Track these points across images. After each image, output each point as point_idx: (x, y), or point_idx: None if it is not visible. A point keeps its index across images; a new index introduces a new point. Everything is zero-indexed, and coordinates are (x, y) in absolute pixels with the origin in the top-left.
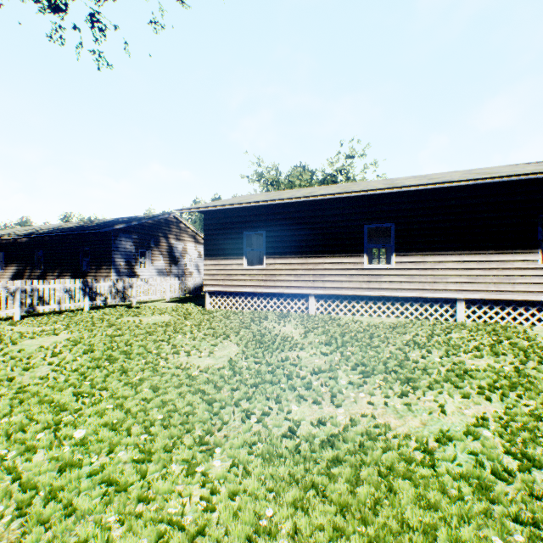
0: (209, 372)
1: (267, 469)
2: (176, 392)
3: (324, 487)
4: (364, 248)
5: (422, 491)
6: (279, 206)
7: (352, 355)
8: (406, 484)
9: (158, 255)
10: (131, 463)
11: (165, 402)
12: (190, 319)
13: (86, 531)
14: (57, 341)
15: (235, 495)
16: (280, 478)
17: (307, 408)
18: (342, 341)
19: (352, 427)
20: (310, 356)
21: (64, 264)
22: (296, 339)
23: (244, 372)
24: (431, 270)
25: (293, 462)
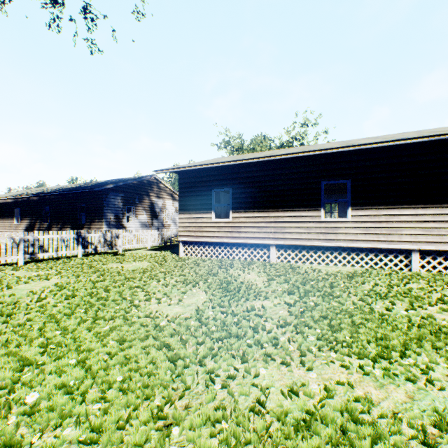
0: (177, 322)
1: None
2: (141, 345)
3: None
4: (321, 202)
5: None
6: (243, 166)
7: (315, 305)
8: None
9: (141, 210)
10: (77, 444)
11: (128, 358)
12: (165, 266)
13: None
14: (45, 286)
15: None
16: None
17: (275, 370)
18: (304, 290)
19: (328, 398)
20: (275, 306)
21: (65, 218)
22: (260, 287)
23: (210, 322)
24: (386, 222)
25: None
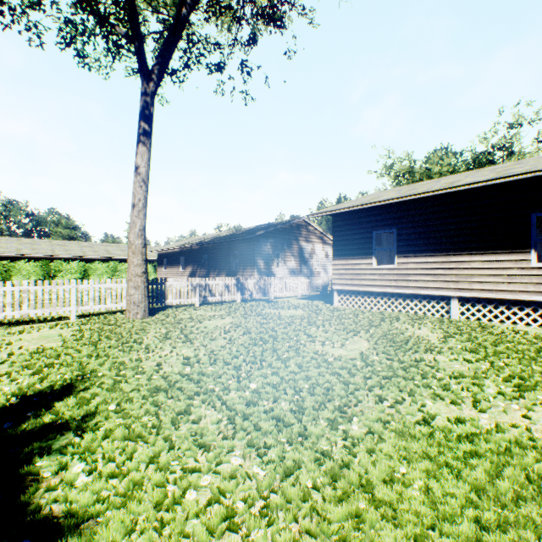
0: (342, 361)
1: (400, 442)
2: (315, 371)
3: (458, 470)
4: (531, 242)
5: None
6: (412, 202)
7: (506, 366)
8: None
9: (289, 256)
10: (290, 412)
11: (308, 377)
12: (320, 315)
13: (270, 441)
14: (225, 323)
15: (371, 452)
16: (412, 452)
17: (443, 406)
18: (493, 351)
19: (497, 433)
20: (450, 361)
21: (221, 265)
22: (432, 343)
23: (375, 365)
24: None
25: (426, 444)
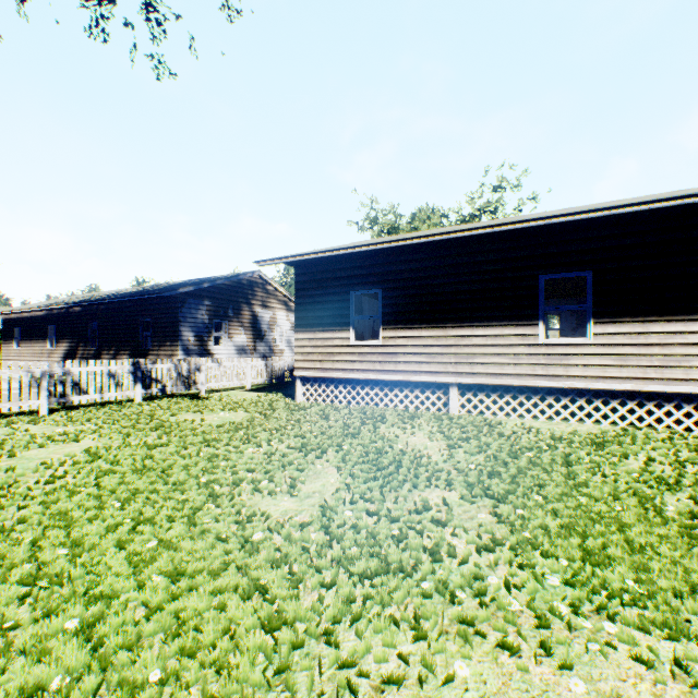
0: (284, 534)
1: None
2: (211, 587)
3: None
4: (539, 311)
5: None
6: (403, 251)
7: (545, 501)
8: None
9: (238, 328)
10: None
11: (181, 619)
12: (272, 418)
13: None
14: (69, 453)
15: None
16: None
17: (488, 664)
18: (517, 469)
19: None
20: (467, 502)
21: (121, 339)
22: (436, 462)
23: (347, 536)
24: (659, 346)
25: None
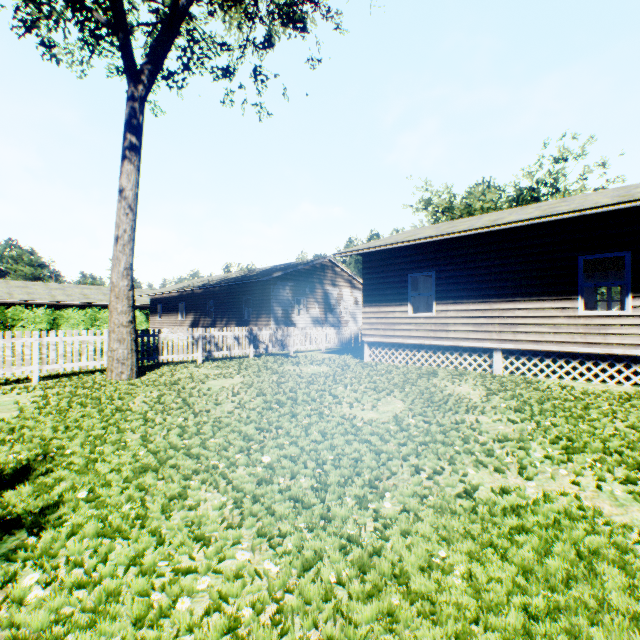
0: (374, 425)
1: (439, 520)
2: (342, 439)
3: (504, 549)
4: (577, 288)
5: (639, 584)
6: (452, 241)
7: (553, 426)
8: (615, 570)
9: (313, 303)
10: (310, 490)
11: (333, 446)
12: (348, 371)
13: (285, 528)
14: (233, 383)
15: (406, 533)
16: (453, 530)
17: (487, 475)
18: (539, 409)
19: (545, 503)
20: (493, 422)
21: (230, 313)
22: (474, 402)
23: (411, 429)
24: None
25: (468, 521)
